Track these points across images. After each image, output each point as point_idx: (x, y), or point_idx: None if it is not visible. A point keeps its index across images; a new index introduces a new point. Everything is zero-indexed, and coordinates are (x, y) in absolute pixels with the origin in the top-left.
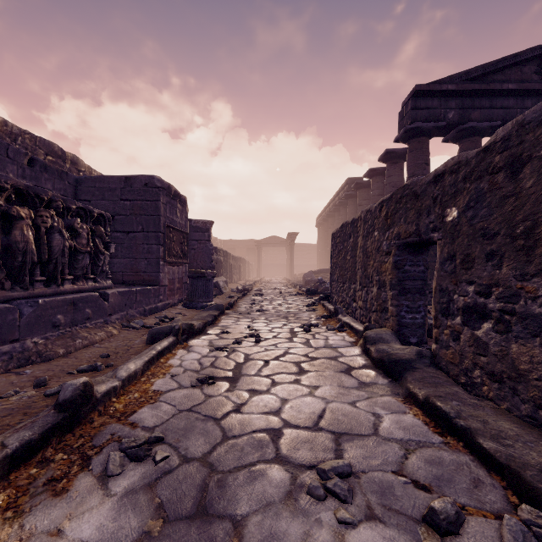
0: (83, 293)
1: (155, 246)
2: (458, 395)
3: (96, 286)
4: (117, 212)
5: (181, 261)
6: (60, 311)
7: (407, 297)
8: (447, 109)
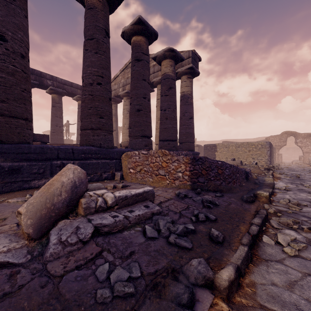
0: None
1: None
2: None
3: None
4: None
5: None
6: None
7: None
8: None
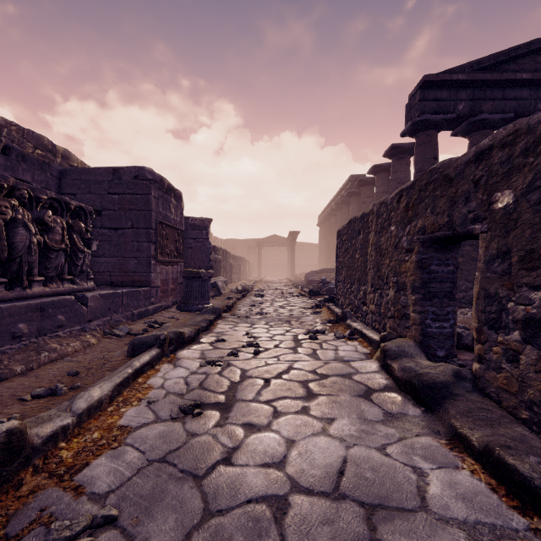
0: (56, 297)
1: (146, 243)
2: (528, 441)
3: (75, 288)
4: (104, 206)
5: (176, 260)
6: (22, 318)
7: (433, 302)
8: (457, 101)
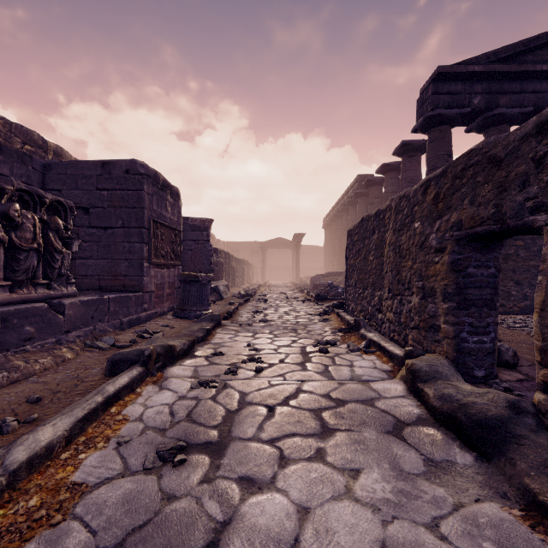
0: (25, 304)
1: (138, 244)
2: None
3: (51, 294)
4: (92, 203)
5: (172, 262)
6: None
7: (471, 312)
8: (472, 94)
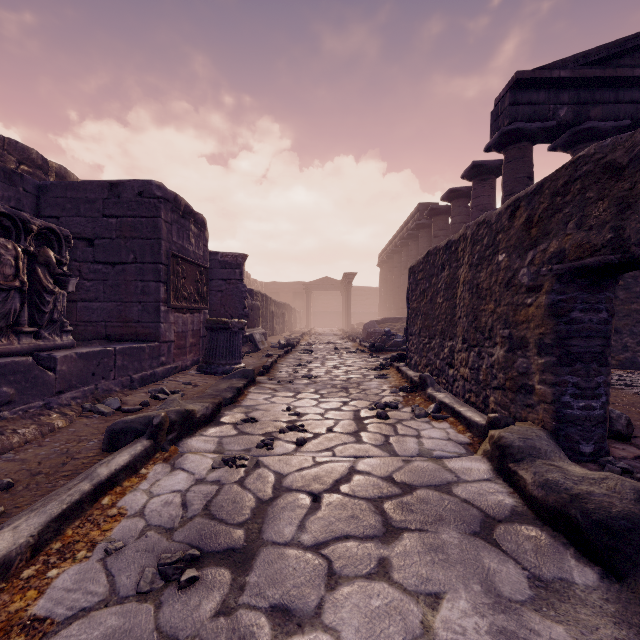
0: (2, 358)
1: (153, 283)
2: None
3: (40, 345)
4: (98, 233)
5: (197, 306)
6: None
7: (575, 369)
8: (558, 105)
